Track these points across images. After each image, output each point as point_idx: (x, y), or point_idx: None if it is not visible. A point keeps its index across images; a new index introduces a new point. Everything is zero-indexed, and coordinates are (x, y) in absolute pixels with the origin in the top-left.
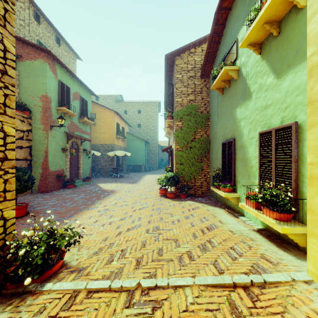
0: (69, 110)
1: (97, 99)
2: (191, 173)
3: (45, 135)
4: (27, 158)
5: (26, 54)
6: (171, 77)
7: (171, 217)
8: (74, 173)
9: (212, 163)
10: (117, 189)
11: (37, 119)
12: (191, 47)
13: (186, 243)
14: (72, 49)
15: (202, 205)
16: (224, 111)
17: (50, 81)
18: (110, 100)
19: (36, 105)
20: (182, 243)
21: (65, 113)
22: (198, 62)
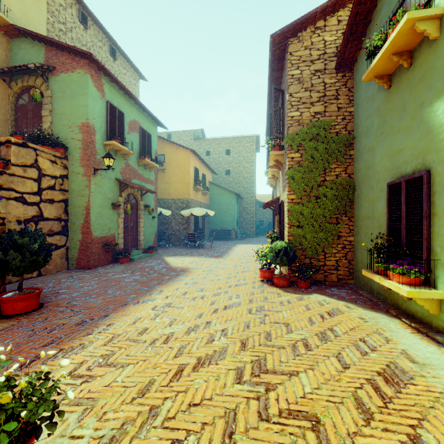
0: (121, 146)
1: (169, 137)
2: (318, 242)
3: (86, 183)
4: (60, 217)
5: (60, 65)
6: (279, 82)
7: (289, 333)
8: (131, 240)
9: (359, 226)
10: (192, 267)
11: (75, 159)
12: (317, 18)
13: (347, 440)
14: (132, 65)
15: (346, 307)
16: (394, 120)
17: (93, 102)
18: (187, 138)
19: (74, 139)
20: (336, 439)
21: (117, 151)
22: (331, 44)
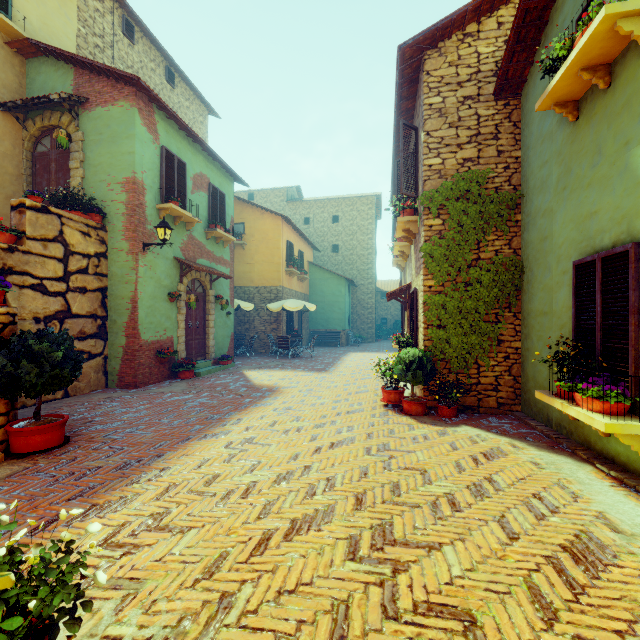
0: (182, 210)
1: (250, 197)
2: (468, 350)
3: (132, 264)
4: (96, 313)
5: (96, 95)
6: (410, 115)
7: (426, 485)
8: (197, 346)
9: (530, 325)
10: (283, 385)
11: (117, 230)
12: (467, 20)
13: None
14: (198, 95)
15: (511, 445)
16: (584, 168)
17: (142, 148)
18: (276, 199)
19: (115, 201)
20: None
21: (176, 218)
22: (487, 58)
